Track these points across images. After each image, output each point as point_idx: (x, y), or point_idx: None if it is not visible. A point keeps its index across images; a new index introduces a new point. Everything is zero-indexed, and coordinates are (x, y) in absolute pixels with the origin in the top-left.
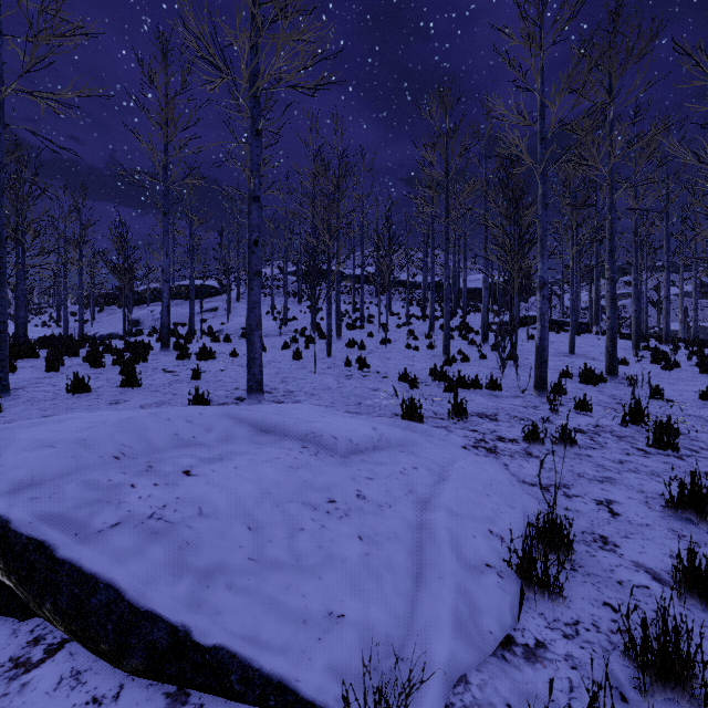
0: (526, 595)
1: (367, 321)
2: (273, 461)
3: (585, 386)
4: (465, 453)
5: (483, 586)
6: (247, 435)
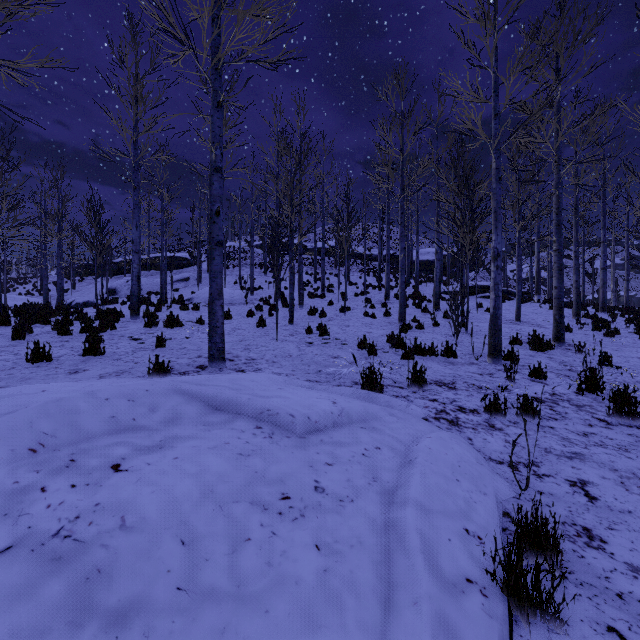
0: (513, 616)
1: (328, 290)
2: (221, 448)
3: (535, 353)
4: (427, 426)
5: (467, 613)
6: (196, 414)
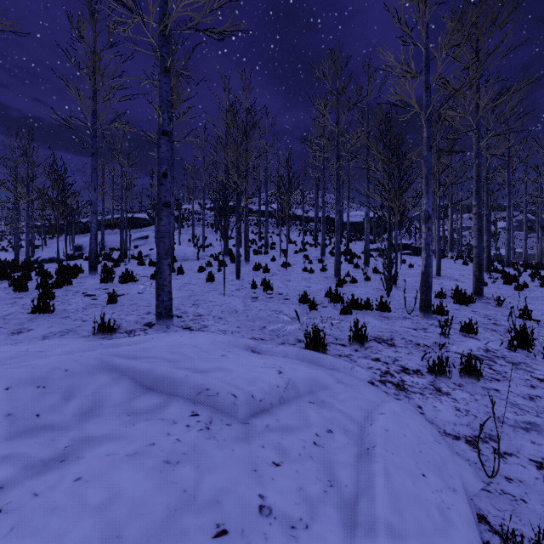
0: None
1: (271, 247)
2: (143, 453)
3: (460, 306)
4: (375, 393)
5: None
6: (122, 398)
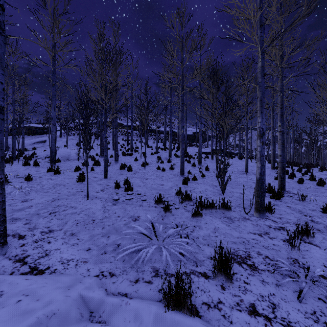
0: None
1: (135, 150)
2: None
3: (276, 201)
4: None
5: None
6: None
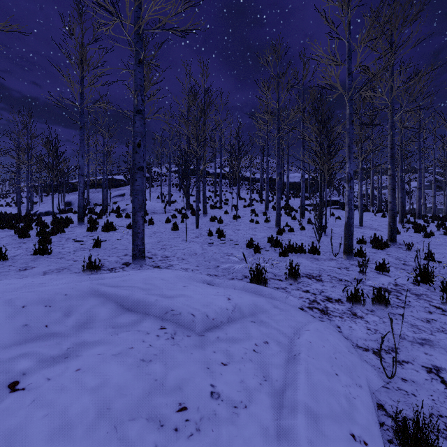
0: None
1: (224, 203)
2: (125, 354)
3: (377, 250)
4: (304, 316)
5: None
6: (108, 315)
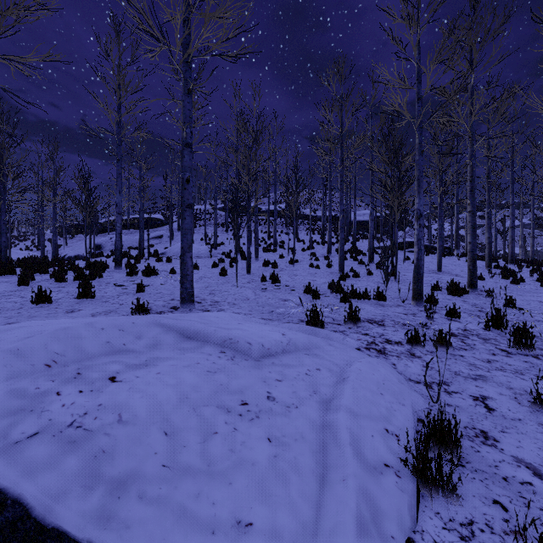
0: (421, 493)
1: (279, 246)
2: (193, 366)
3: (452, 297)
4: (359, 354)
5: (383, 488)
6: (173, 341)
